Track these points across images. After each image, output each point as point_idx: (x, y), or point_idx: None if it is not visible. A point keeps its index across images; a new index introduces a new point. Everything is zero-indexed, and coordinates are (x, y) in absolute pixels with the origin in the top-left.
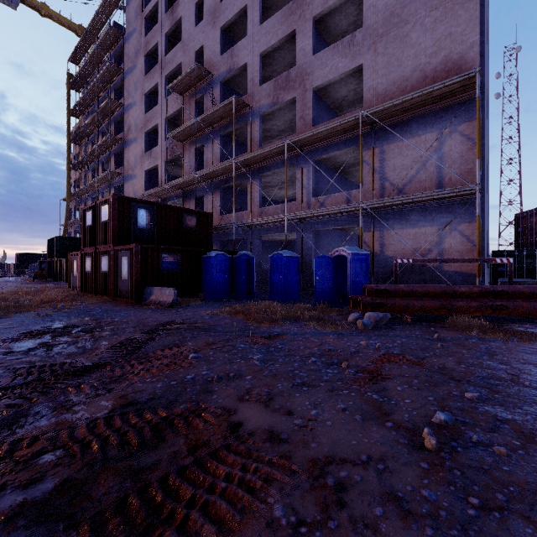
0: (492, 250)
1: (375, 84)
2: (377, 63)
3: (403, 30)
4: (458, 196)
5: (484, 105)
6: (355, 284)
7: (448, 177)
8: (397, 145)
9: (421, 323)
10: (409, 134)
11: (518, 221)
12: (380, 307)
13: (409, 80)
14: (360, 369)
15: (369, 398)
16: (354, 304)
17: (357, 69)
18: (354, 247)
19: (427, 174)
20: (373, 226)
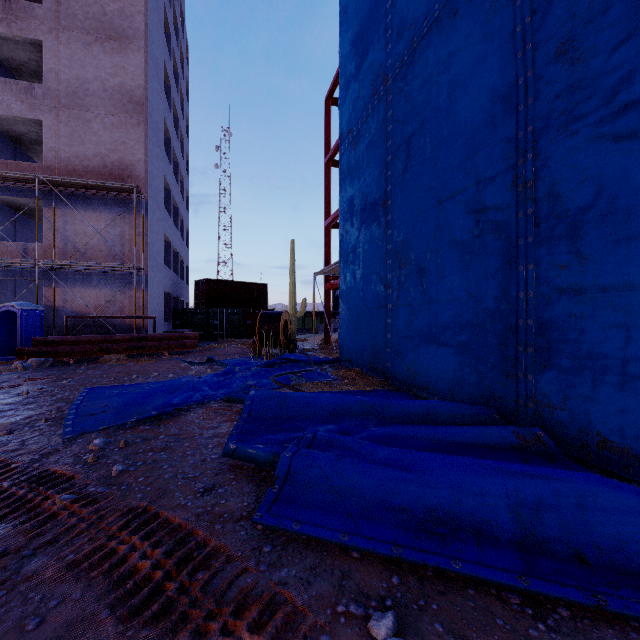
0: (173, 308)
1: (58, 148)
2: (59, 129)
3: (86, 115)
4: (128, 269)
5: (148, 207)
6: (27, 338)
7: (123, 252)
8: (80, 213)
9: (82, 363)
10: (92, 208)
11: (197, 287)
12: (47, 355)
13: (92, 161)
14: (5, 386)
15: (3, 391)
16: (21, 355)
17: (38, 121)
18: (27, 303)
19: (107, 246)
20: (55, 283)
